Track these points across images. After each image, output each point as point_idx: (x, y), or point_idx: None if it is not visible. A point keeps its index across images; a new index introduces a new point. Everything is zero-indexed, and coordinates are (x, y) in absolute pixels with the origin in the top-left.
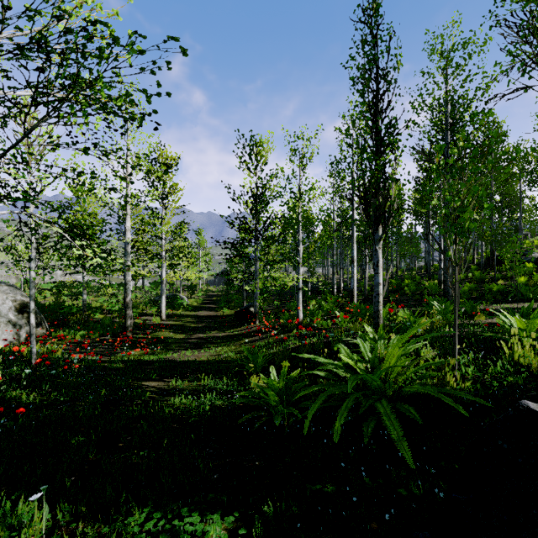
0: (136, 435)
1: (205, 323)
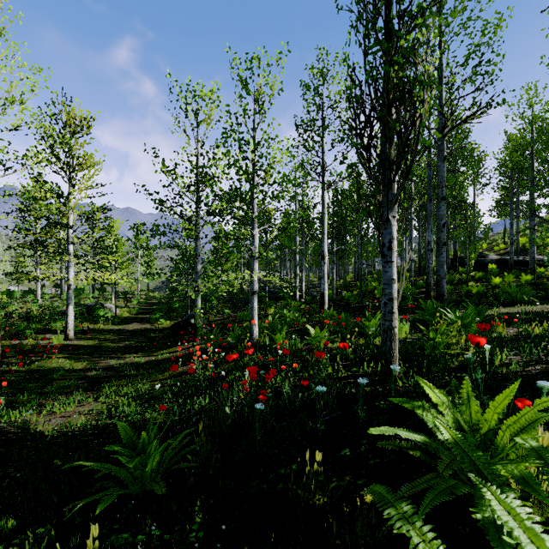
0: None
1: (130, 340)
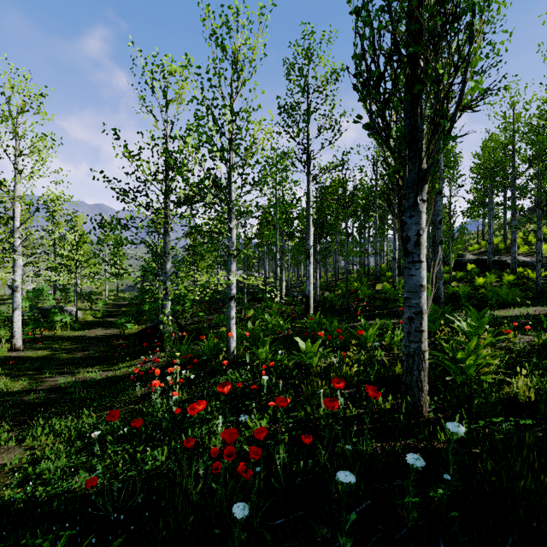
0: None
1: (90, 350)
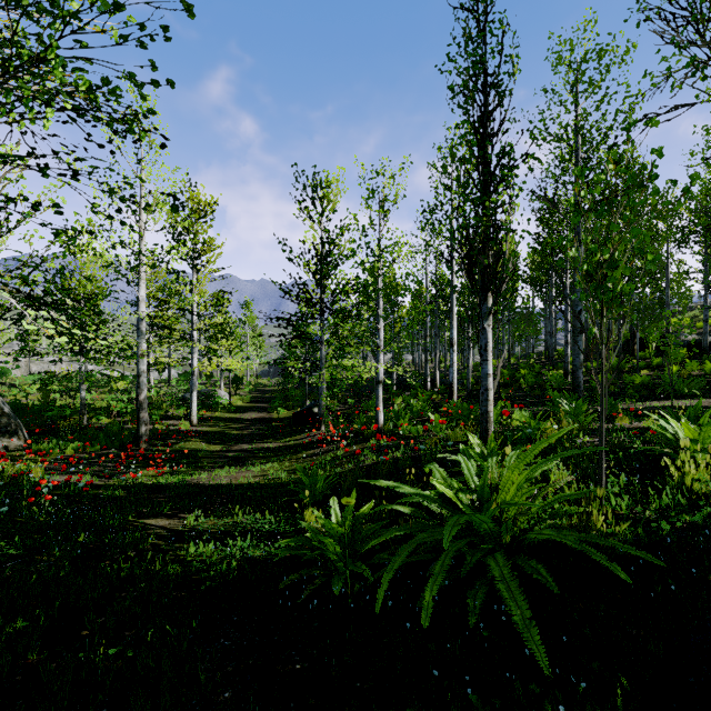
0: (112, 616)
1: (252, 429)
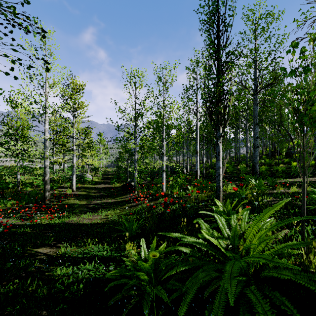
0: None
1: (102, 192)
